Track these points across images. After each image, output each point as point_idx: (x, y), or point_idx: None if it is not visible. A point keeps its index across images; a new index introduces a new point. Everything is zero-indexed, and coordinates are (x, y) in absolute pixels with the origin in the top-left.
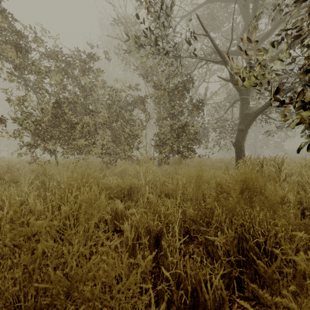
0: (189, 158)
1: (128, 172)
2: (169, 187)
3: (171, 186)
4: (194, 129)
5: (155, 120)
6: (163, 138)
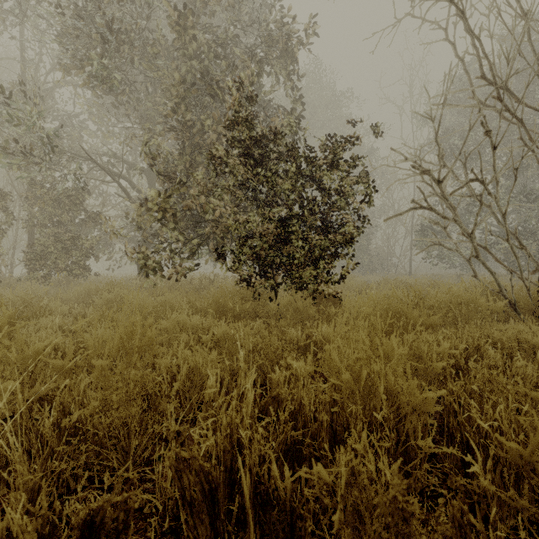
0: (82, 276)
1: (4, 293)
2: (65, 298)
3: (67, 297)
4: (88, 244)
5: (27, 226)
6: (42, 252)
